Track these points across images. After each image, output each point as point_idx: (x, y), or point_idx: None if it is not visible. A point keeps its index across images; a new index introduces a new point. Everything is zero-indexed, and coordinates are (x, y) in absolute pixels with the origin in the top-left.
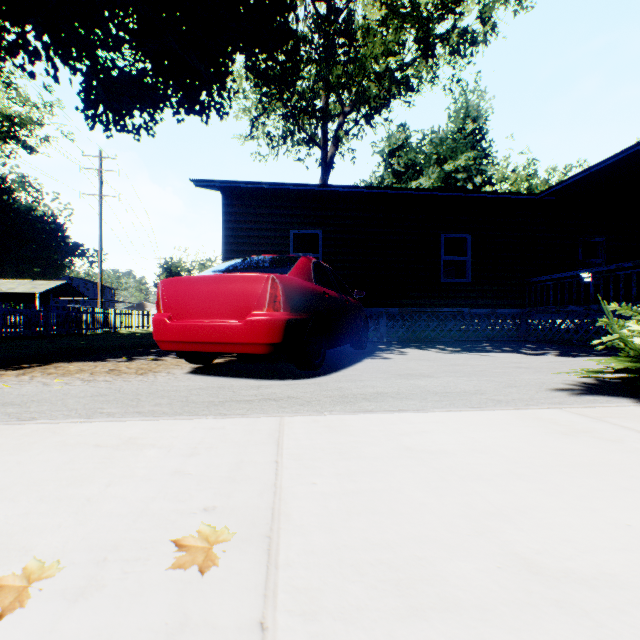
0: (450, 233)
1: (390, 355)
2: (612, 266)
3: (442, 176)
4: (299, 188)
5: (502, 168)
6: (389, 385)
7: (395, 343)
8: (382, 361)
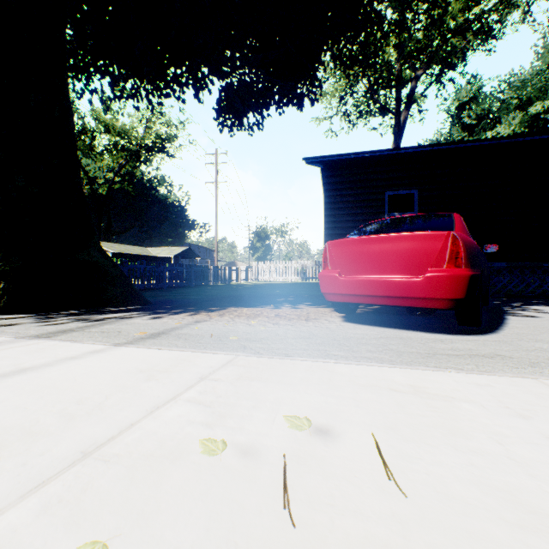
0: None
1: (529, 313)
2: None
3: (526, 120)
4: (399, 152)
5: None
6: None
7: (507, 299)
8: (533, 319)
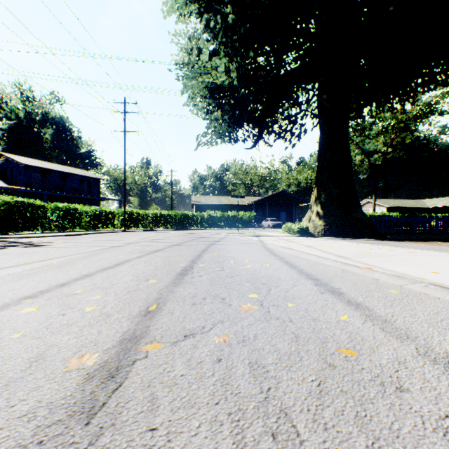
0: None
1: None
2: None
3: None
4: None
5: None
6: None
7: None
8: None
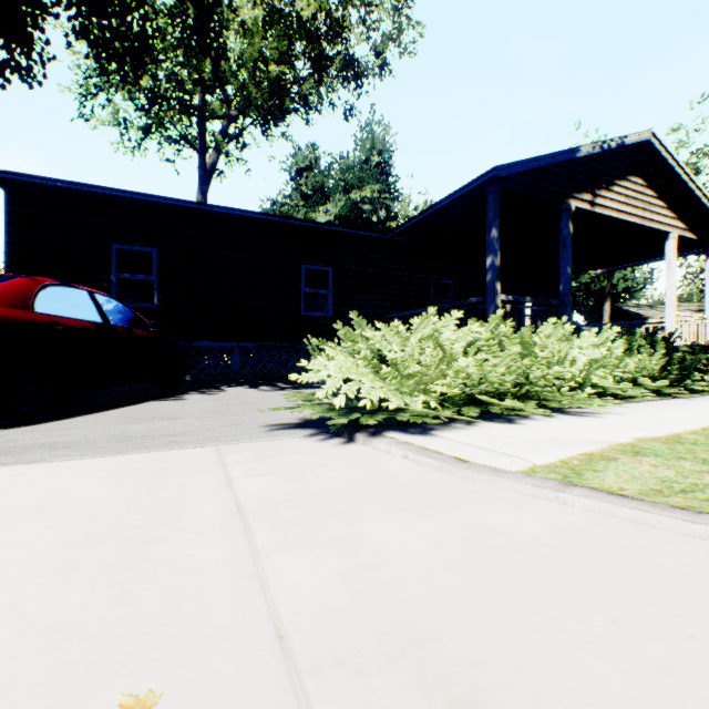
0: (311, 264)
1: (196, 395)
2: (437, 306)
3: (349, 205)
4: (114, 194)
5: (404, 205)
6: (90, 432)
7: (242, 381)
8: (165, 403)
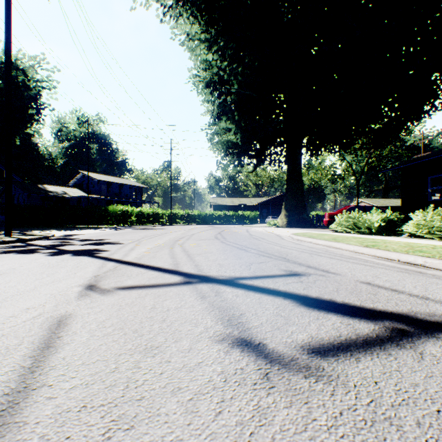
0: None
1: None
2: None
3: None
4: (414, 163)
5: None
6: None
7: None
8: None
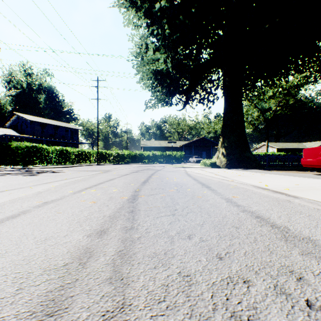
0: None
1: None
2: None
3: None
4: None
5: None
6: None
7: None
8: None
